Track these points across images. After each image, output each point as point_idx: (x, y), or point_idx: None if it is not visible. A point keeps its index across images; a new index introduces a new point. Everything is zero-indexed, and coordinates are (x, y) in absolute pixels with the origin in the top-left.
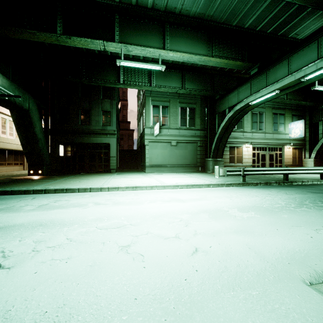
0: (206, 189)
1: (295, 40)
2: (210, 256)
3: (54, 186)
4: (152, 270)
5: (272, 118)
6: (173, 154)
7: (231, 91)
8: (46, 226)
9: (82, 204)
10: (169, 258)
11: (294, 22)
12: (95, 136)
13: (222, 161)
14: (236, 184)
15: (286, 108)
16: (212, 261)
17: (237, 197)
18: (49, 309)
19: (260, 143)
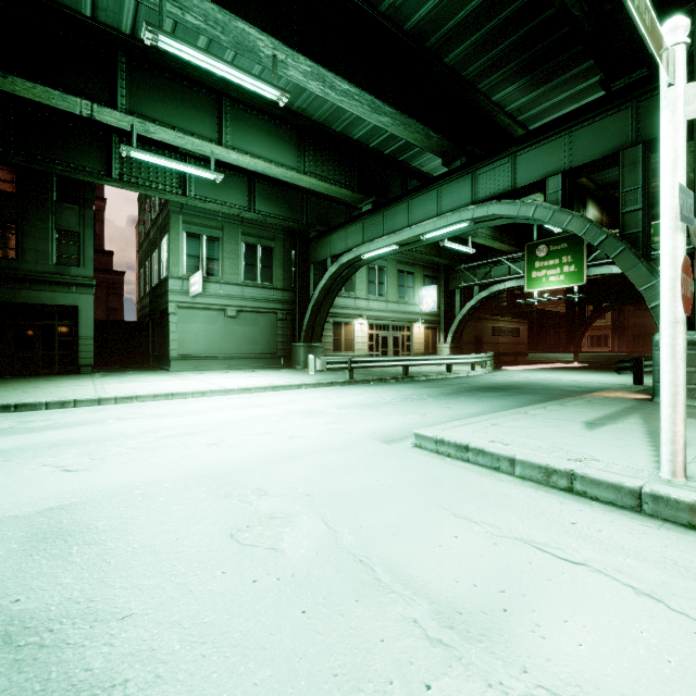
0: (296, 391)
1: (420, 172)
2: (306, 439)
3: None
4: (254, 450)
5: (397, 279)
6: (230, 333)
7: (336, 229)
8: (70, 444)
9: (91, 421)
10: (267, 444)
11: (417, 151)
12: (35, 286)
13: (322, 347)
14: (341, 383)
15: (417, 264)
16: (308, 440)
17: (339, 397)
18: (175, 474)
19: (380, 317)
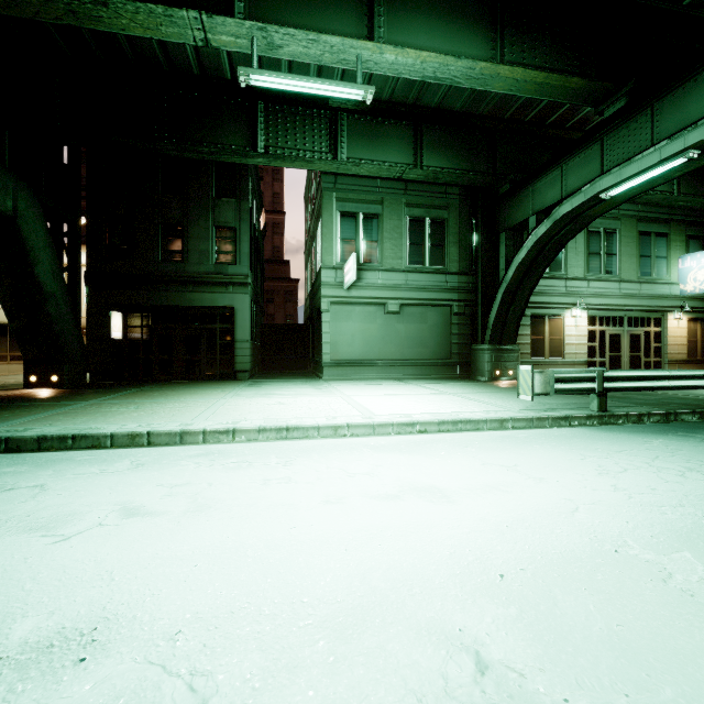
0: (501, 435)
1: None
2: None
3: (44, 427)
4: None
5: (637, 245)
6: (391, 333)
7: (544, 171)
8: None
9: (72, 510)
10: None
11: None
12: (197, 288)
13: (516, 351)
14: (582, 418)
15: (673, 219)
16: None
17: (630, 474)
18: None
19: (608, 306)
